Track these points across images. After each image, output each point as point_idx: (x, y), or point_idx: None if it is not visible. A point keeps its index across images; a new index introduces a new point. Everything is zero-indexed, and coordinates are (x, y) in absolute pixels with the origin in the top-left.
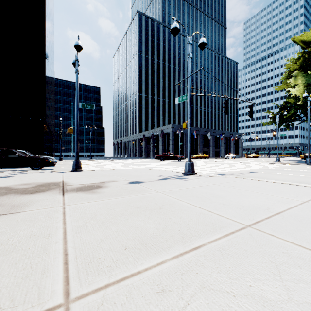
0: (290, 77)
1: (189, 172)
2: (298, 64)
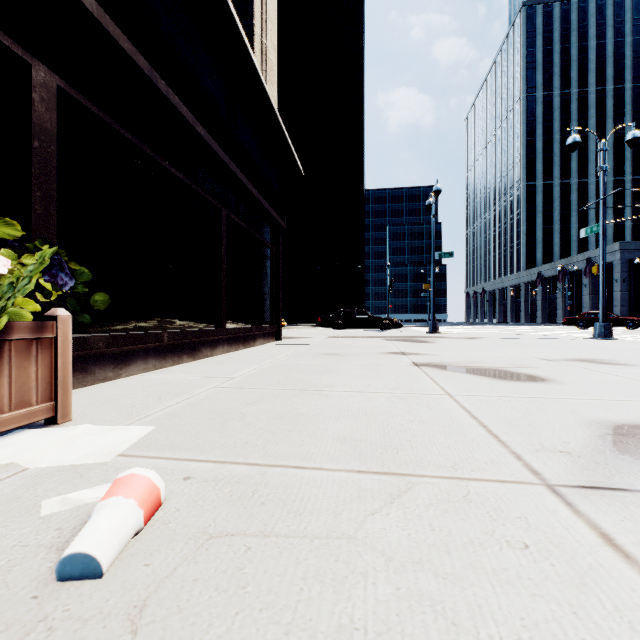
0: None
1: (600, 337)
2: None
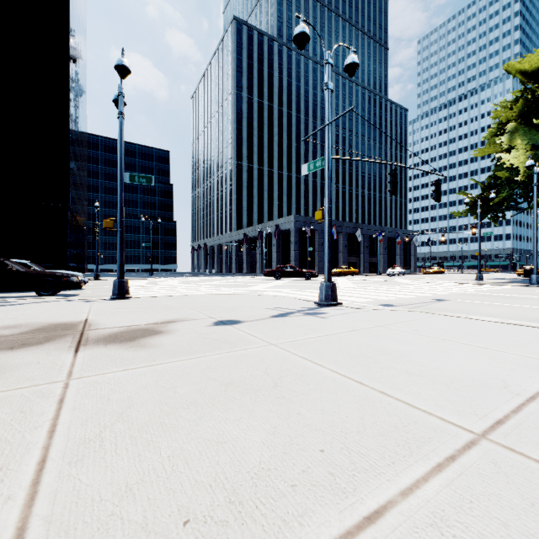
0: (501, 134)
1: (327, 301)
2: (514, 110)
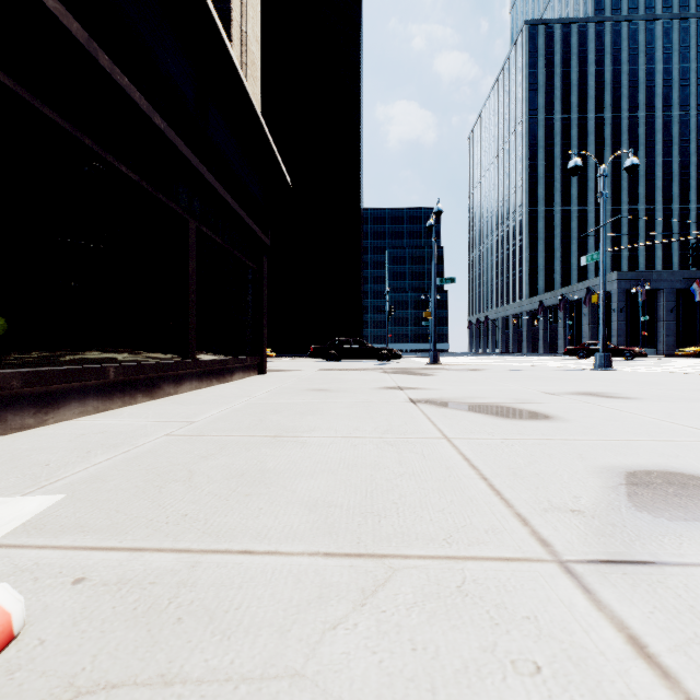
0: None
1: (600, 368)
2: None
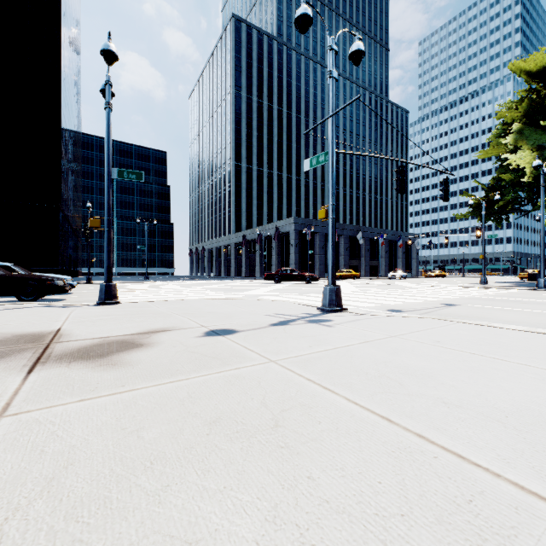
0: (506, 134)
1: (331, 307)
2: (519, 110)
